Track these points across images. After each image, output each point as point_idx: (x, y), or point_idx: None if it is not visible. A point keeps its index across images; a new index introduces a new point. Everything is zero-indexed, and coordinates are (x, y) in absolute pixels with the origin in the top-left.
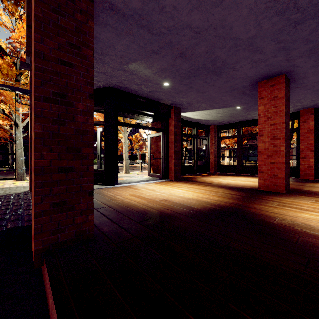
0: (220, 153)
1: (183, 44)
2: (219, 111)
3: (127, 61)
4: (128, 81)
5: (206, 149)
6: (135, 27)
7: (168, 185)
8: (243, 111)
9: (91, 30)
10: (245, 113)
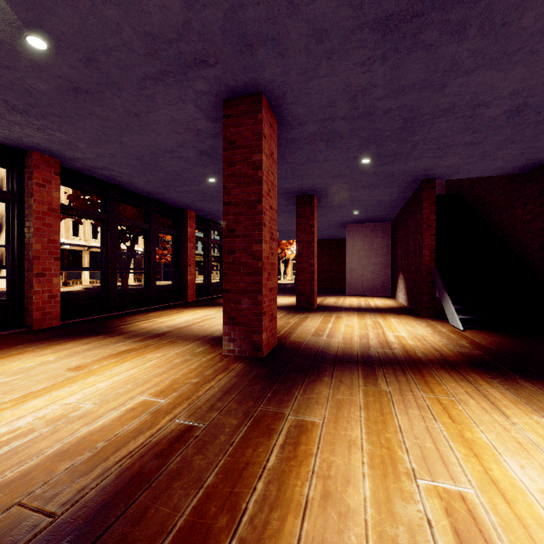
0: None
1: None
2: None
3: None
4: None
5: None
6: None
7: None
8: None
9: None
10: None
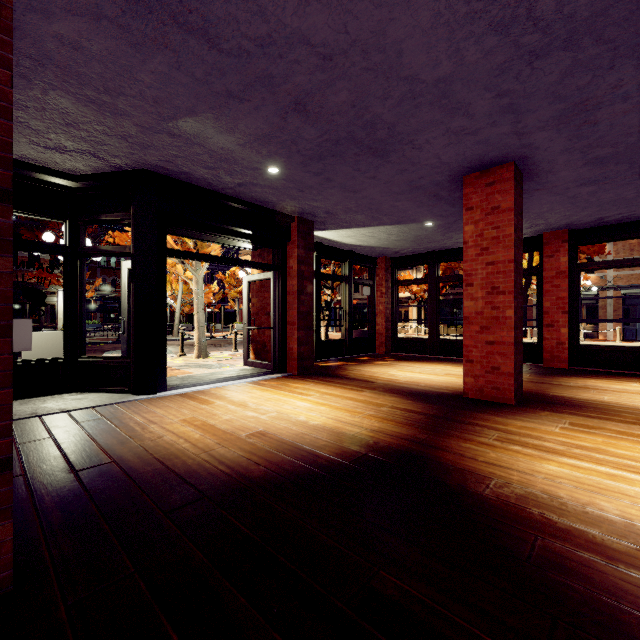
0: (396, 314)
1: (298, 82)
2: (391, 231)
3: (174, 113)
4: (187, 160)
5: (368, 305)
6: (176, 30)
7: (281, 388)
8: (440, 233)
9: (6, 12)
10: (444, 236)
